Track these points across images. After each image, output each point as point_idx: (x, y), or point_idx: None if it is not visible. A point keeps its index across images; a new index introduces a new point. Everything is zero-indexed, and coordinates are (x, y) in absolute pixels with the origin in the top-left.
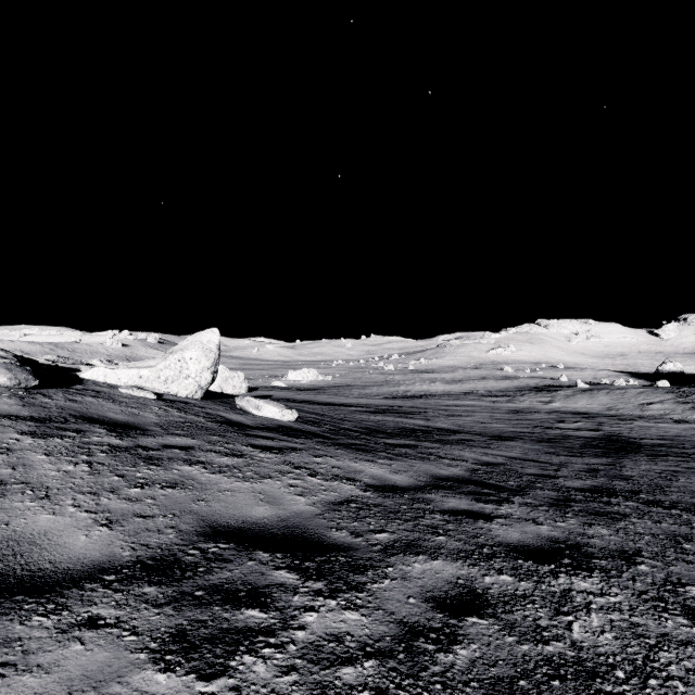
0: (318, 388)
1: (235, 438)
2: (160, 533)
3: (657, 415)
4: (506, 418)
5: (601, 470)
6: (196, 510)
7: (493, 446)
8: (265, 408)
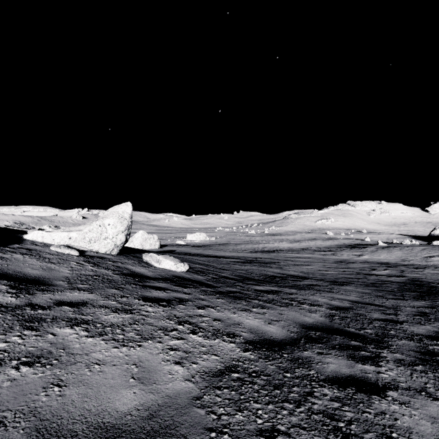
0: (206, 245)
1: (131, 290)
2: None
3: (438, 265)
4: (335, 267)
5: (429, 314)
6: (38, 408)
7: (335, 291)
8: (164, 262)
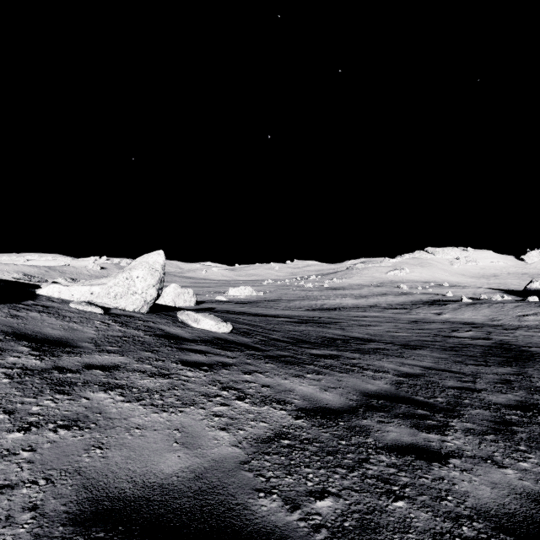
0: (252, 301)
1: (167, 353)
2: (6, 525)
3: (533, 325)
4: (408, 328)
5: (513, 381)
6: (83, 468)
7: (406, 355)
8: (203, 321)
